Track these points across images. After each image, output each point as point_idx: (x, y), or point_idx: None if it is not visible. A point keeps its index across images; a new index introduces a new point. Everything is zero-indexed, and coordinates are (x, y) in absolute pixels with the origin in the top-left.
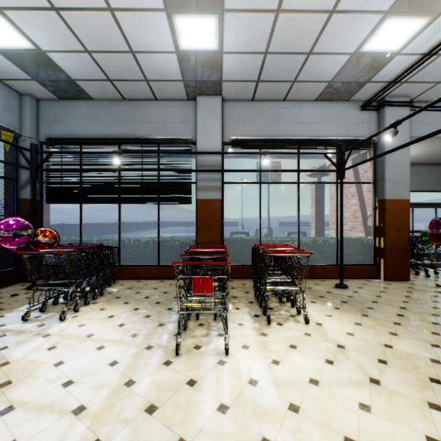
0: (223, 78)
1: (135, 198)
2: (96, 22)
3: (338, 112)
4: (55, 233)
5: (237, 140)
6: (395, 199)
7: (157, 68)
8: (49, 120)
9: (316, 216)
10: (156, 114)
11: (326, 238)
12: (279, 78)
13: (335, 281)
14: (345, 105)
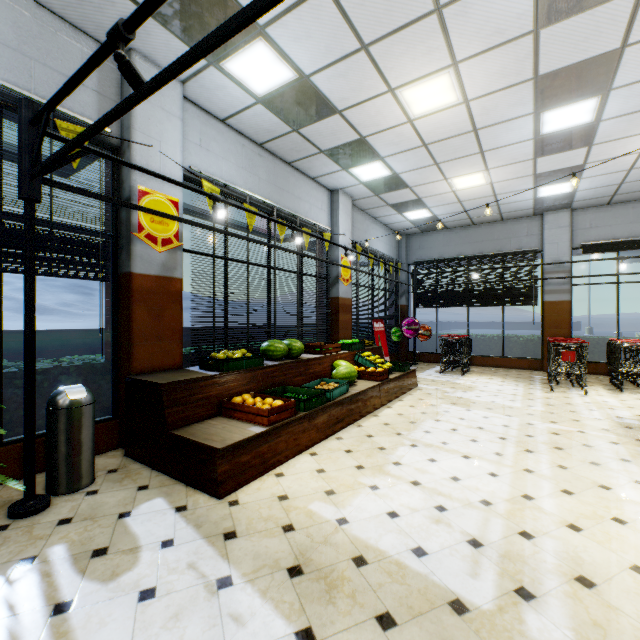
0: (574, 200)
1: (483, 302)
2: (481, 200)
3: None
4: (429, 328)
5: (588, 246)
6: None
7: (513, 207)
8: (414, 249)
9: None
10: (501, 232)
11: None
12: (639, 190)
13: None
14: None
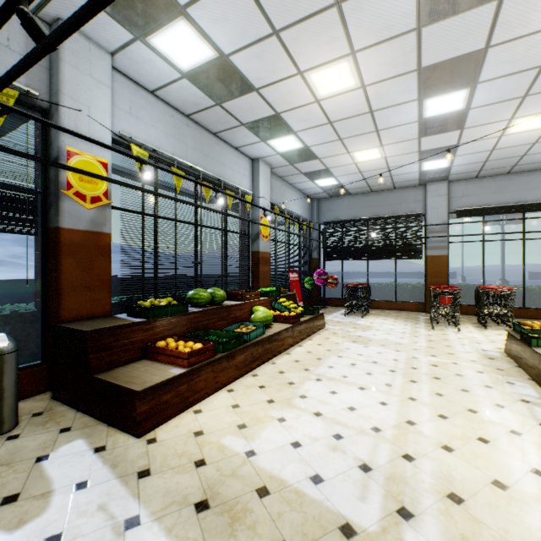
0: (450, 174)
1: (380, 256)
2: (378, 172)
3: None
4: (336, 278)
5: (461, 211)
6: None
7: (403, 178)
8: (324, 211)
9: None
10: (394, 198)
11: None
12: (499, 167)
13: None
14: None
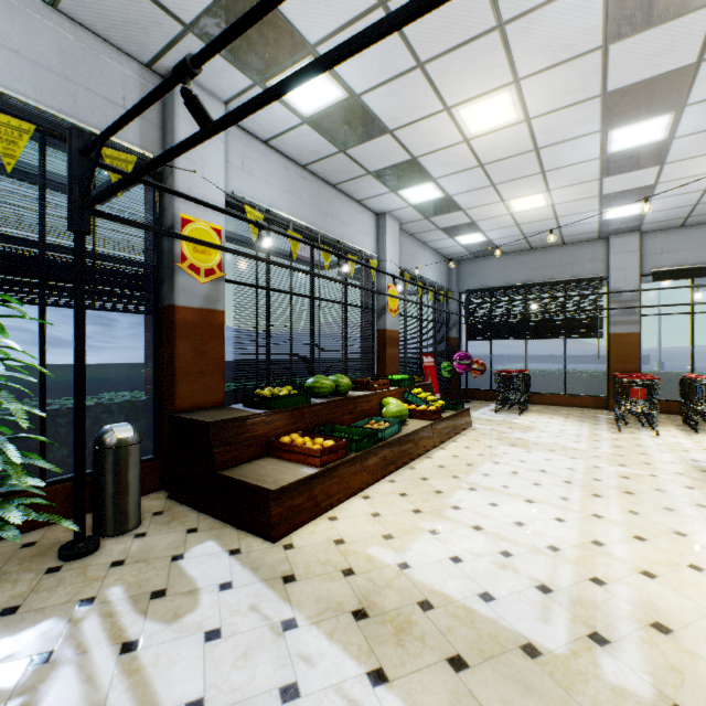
0: (644, 223)
1: (542, 334)
2: (541, 223)
3: None
4: (483, 363)
5: (659, 272)
6: None
7: (575, 230)
8: (466, 276)
9: None
10: (562, 257)
11: None
12: None
13: None
14: None
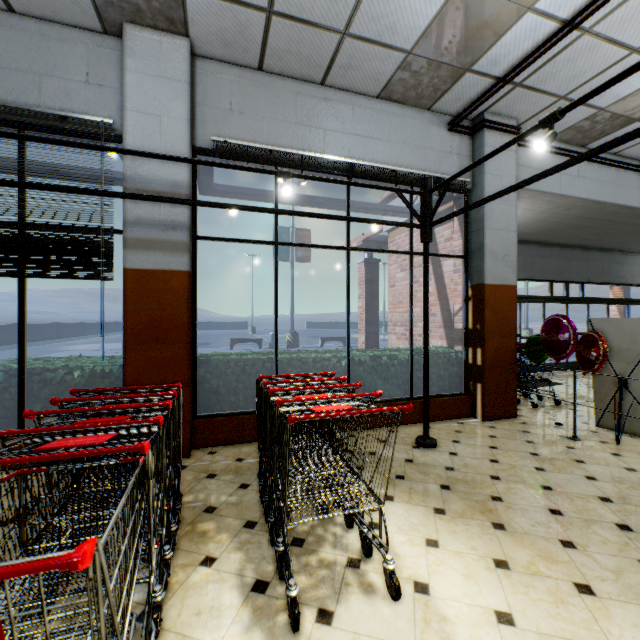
0: None
1: None
2: None
3: (415, 127)
4: None
5: (226, 147)
6: (498, 284)
7: None
8: None
9: (367, 313)
10: (10, 46)
11: (392, 350)
12: (315, 16)
13: (412, 430)
14: (425, 117)
